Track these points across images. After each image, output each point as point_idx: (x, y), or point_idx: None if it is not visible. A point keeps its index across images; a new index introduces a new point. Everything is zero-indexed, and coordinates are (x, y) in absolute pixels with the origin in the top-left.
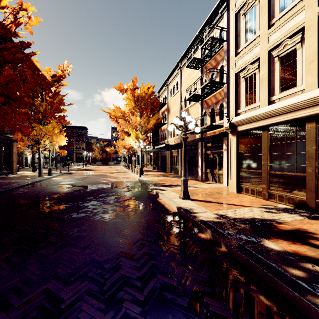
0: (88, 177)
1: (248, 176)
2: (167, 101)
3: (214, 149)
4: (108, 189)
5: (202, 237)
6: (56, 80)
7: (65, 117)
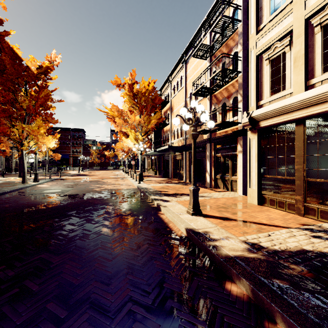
0: (80, 184)
1: (275, 184)
2: (170, 99)
3: (225, 151)
4: (99, 199)
5: (234, 291)
6: (42, 73)
7: (52, 114)
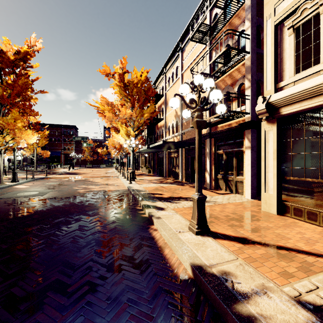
0: (65, 184)
1: (302, 189)
2: (164, 93)
3: (228, 147)
4: (79, 205)
5: None
6: (20, 59)
7: (31, 106)
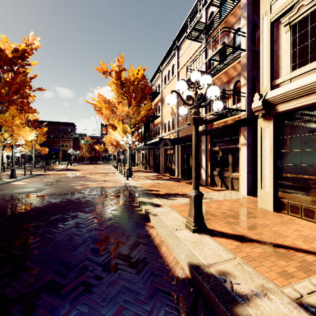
0: (62, 180)
1: (298, 186)
2: (160, 90)
3: (223, 144)
4: (76, 202)
5: None
6: (18, 57)
7: (29, 103)
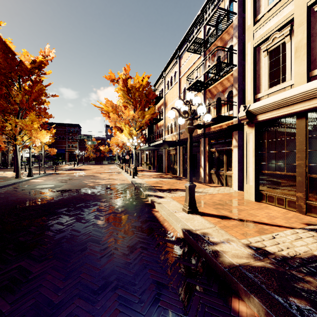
0: (75, 179)
1: (273, 180)
2: (163, 95)
3: (219, 146)
4: (92, 195)
5: (243, 313)
6: (36, 67)
7: (46, 109)
